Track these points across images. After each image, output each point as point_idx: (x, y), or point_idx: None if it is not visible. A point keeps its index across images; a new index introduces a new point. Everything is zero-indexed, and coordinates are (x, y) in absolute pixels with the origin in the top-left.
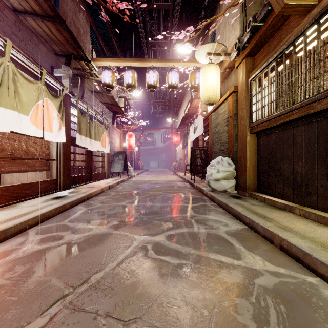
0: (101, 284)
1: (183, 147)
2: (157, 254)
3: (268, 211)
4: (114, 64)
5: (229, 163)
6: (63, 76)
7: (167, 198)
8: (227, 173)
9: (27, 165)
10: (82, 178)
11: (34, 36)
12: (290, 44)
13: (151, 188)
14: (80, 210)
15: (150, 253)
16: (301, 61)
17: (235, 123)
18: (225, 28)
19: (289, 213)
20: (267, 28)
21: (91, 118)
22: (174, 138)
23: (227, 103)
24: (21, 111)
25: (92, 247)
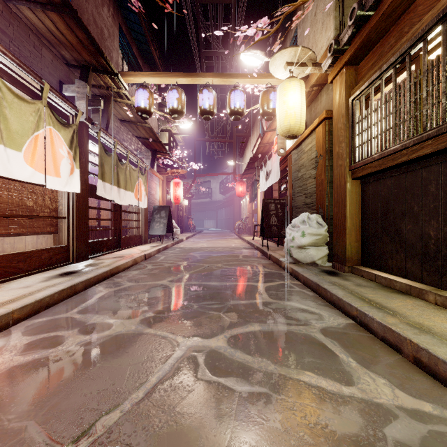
0: (112, 438)
1: (251, 201)
2: (213, 373)
3: (385, 296)
4: (152, 81)
5: (320, 223)
6: (77, 96)
7: (229, 273)
8: (316, 238)
9: (22, 225)
10: (107, 244)
11: (33, 36)
12: (418, 40)
13: (206, 259)
14: (99, 293)
15: (201, 372)
16: (438, 64)
17: (327, 165)
18: (311, 29)
19: (418, 300)
20: (380, 18)
21: (121, 158)
22: (238, 187)
23: (316, 136)
24: (9, 145)
25: (107, 360)
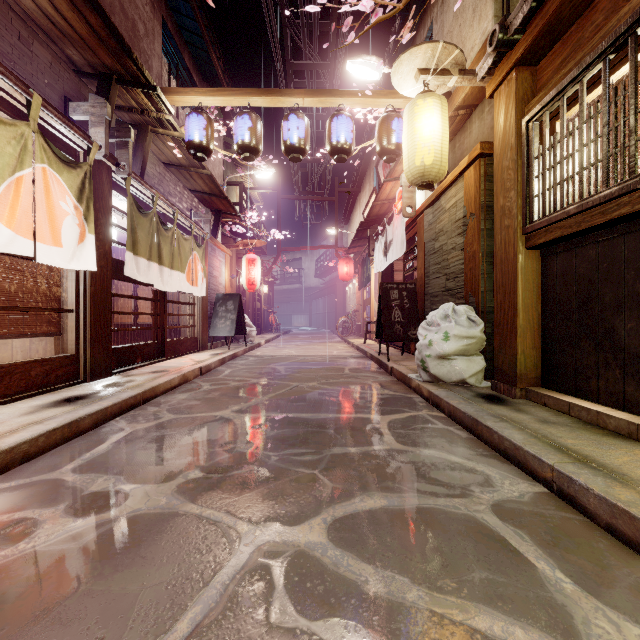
0: None
1: (361, 286)
2: (301, 609)
3: (594, 443)
4: (211, 102)
5: (472, 319)
6: (92, 120)
7: (329, 397)
8: (467, 342)
9: None
10: (143, 351)
11: (17, 20)
12: None
13: (294, 374)
14: (118, 432)
15: (278, 606)
16: None
17: (483, 228)
18: (456, 22)
19: None
20: None
21: (165, 221)
22: (342, 267)
23: (464, 184)
24: None
25: (103, 575)
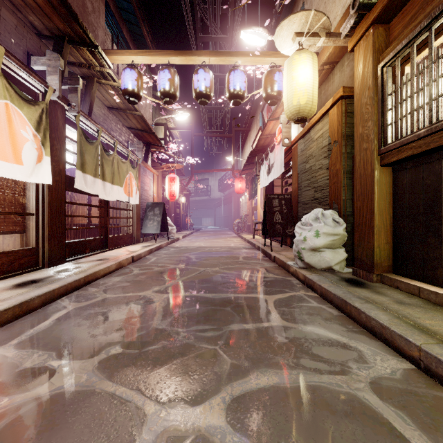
0: None
1: (251, 197)
2: None
3: None
4: (141, 61)
5: (336, 220)
6: (48, 70)
7: (228, 280)
8: (333, 238)
9: None
10: (91, 244)
11: None
12: None
13: (202, 261)
14: (61, 310)
15: None
16: None
17: (344, 152)
18: (321, 1)
19: None
20: None
21: (108, 149)
22: (237, 184)
23: (328, 120)
24: None
25: None
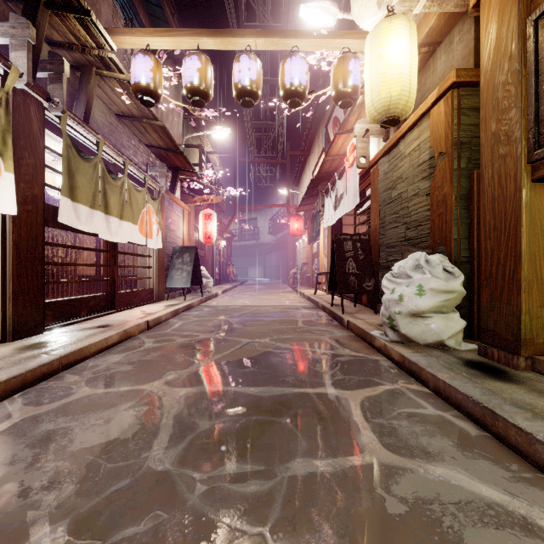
0: None
1: (311, 241)
2: None
3: None
4: (159, 44)
5: (449, 270)
6: (12, 43)
7: (283, 360)
8: (445, 298)
9: None
10: (89, 304)
11: None
12: None
13: (246, 327)
14: None
15: None
16: None
17: (457, 167)
18: None
19: None
20: None
21: (115, 171)
22: (293, 223)
23: (430, 123)
24: None
25: None
